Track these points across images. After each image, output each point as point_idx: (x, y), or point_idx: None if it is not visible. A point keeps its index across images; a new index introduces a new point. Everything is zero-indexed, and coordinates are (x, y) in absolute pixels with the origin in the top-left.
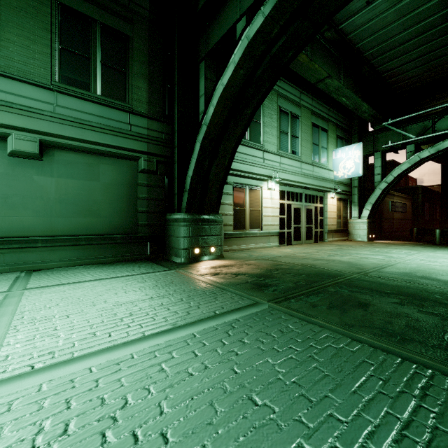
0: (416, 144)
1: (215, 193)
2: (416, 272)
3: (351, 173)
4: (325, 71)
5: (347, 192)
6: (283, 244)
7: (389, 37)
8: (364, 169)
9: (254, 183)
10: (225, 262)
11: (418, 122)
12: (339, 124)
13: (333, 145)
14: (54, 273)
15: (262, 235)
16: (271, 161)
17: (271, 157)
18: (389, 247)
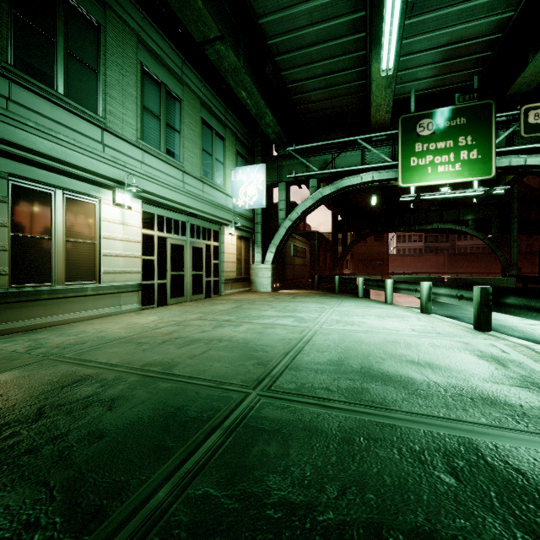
0: (319, 179)
1: None
2: (348, 357)
3: (253, 203)
4: (215, 24)
5: (249, 228)
6: (150, 305)
7: (296, 27)
8: (268, 202)
9: (79, 186)
10: None
11: (320, 155)
12: (239, 137)
13: (232, 163)
14: None
15: (102, 292)
16: (122, 153)
17: (122, 147)
18: (296, 300)
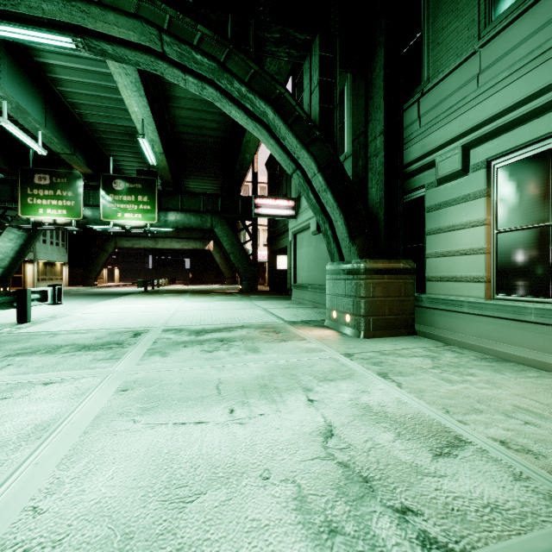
0: None
1: (343, 228)
2: None
3: None
4: None
5: None
6: None
7: None
8: None
9: None
10: (315, 334)
11: None
12: None
13: None
14: (302, 309)
15: None
16: None
17: None
18: None
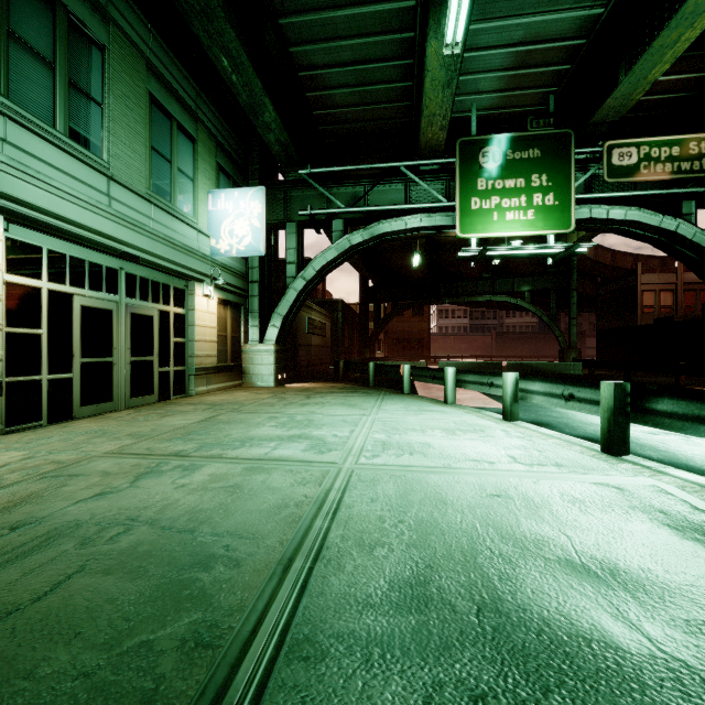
0: (346, 221)
1: None
2: (433, 562)
3: (244, 248)
4: None
5: (240, 289)
6: (30, 423)
7: None
8: (270, 251)
9: None
10: None
11: (348, 186)
12: (223, 144)
13: (210, 182)
14: None
15: None
16: None
17: None
18: (312, 401)
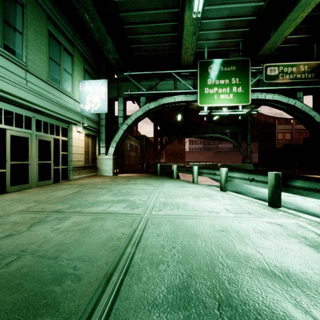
0: (146, 97)
1: None
2: (191, 273)
3: (97, 109)
4: None
5: (96, 129)
6: None
7: None
8: (110, 111)
9: None
10: None
11: (148, 81)
12: (87, 58)
13: (80, 76)
14: None
15: None
16: None
17: None
18: (130, 182)
